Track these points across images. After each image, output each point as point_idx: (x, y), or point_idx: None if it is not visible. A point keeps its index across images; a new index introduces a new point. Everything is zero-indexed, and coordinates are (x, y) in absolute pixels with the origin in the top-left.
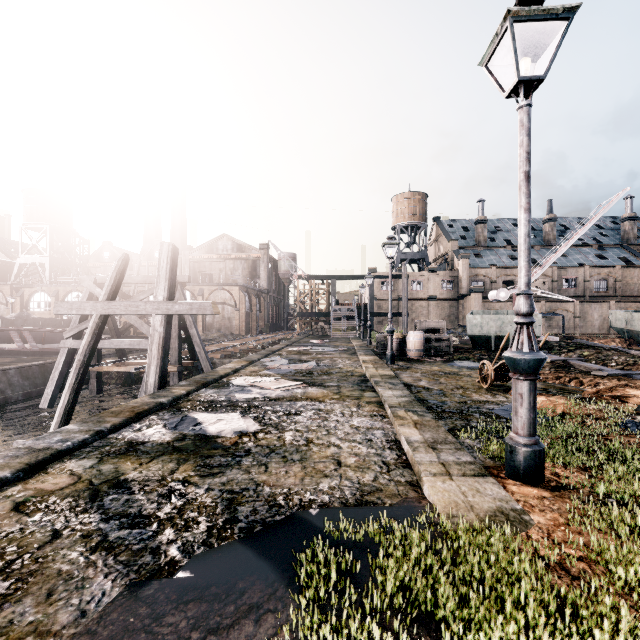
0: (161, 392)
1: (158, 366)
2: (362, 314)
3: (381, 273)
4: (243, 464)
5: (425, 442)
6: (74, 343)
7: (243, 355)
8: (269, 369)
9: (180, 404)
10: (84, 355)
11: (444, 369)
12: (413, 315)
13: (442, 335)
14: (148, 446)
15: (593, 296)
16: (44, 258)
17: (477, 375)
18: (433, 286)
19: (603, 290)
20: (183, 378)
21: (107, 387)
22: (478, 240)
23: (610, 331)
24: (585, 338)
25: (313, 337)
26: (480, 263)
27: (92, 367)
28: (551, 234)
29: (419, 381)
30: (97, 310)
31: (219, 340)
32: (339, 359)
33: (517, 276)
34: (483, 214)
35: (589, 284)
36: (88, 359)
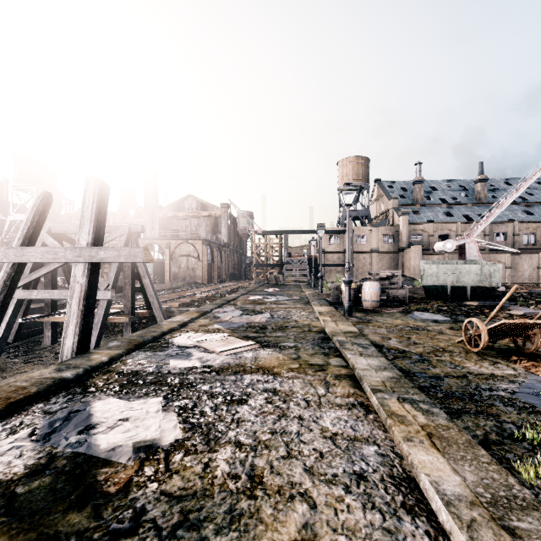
0: (76, 359)
1: (77, 325)
2: (313, 265)
3: (329, 228)
4: None
5: (478, 503)
6: (23, 293)
7: (201, 303)
8: (220, 322)
9: (91, 379)
10: None
11: (408, 323)
12: (357, 266)
13: (397, 285)
14: None
15: (522, 248)
16: None
17: (450, 331)
18: (376, 240)
19: (531, 243)
20: (141, 326)
21: None
22: (416, 198)
23: (539, 280)
24: (519, 287)
25: (268, 286)
26: (418, 219)
27: (43, 318)
28: (482, 193)
29: (388, 340)
30: (9, 257)
31: (183, 288)
32: (294, 310)
33: (452, 230)
34: (420, 175)
35: (518, 238)
36: None
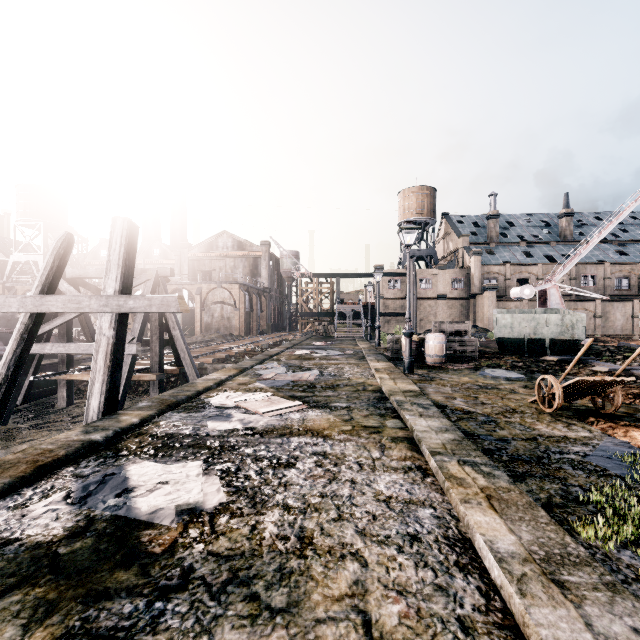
0: (103, 421)
1: (104, 383)
2: (369, 314)
3: (388, 271)
4: (163, 628)
5: (531, 559)
6: (35, 347)
7: (238, 359)
8: (262, 380)
9: (123, 442)
10: (7, 368)
11: (477, 381)
12: (422, 315)
13: (466, 338)
14: (7, 555)
15: (614, 295)
16: (38, 256)
17: (523, 390)
18: (443, 284)
19: (625, 288)
20: (170, 385)
21: (84, 396)
22: (490, 236)
23: (634, 332)
24: (610, 339)
25: (316, 338)
26: (493, 260)
27: (57, 375)
28: (568, 229)
29: (453, 400)
30: (26, 307)
31: (217, 341)
32: (346, 366)
33: (532, 273)
34: (495, 208)
35: (610, 282)
36: (14, 373)
